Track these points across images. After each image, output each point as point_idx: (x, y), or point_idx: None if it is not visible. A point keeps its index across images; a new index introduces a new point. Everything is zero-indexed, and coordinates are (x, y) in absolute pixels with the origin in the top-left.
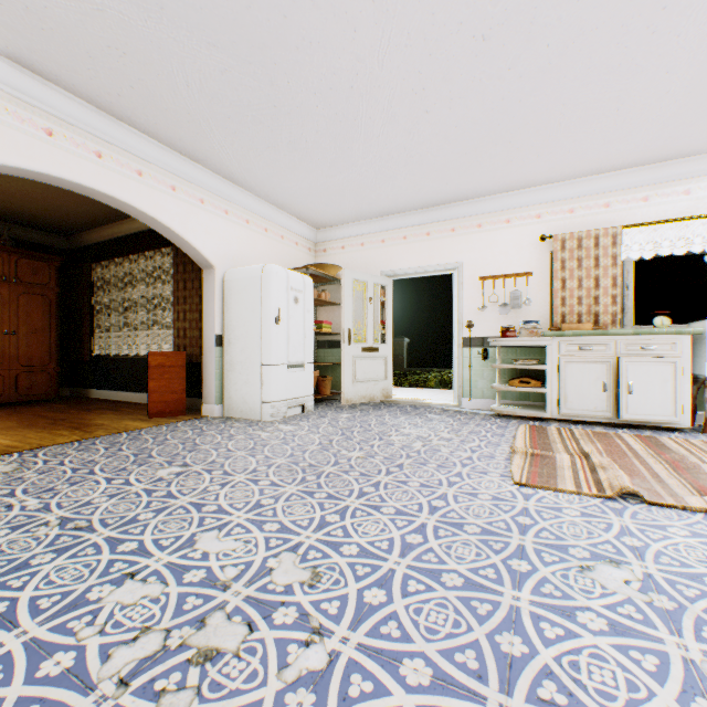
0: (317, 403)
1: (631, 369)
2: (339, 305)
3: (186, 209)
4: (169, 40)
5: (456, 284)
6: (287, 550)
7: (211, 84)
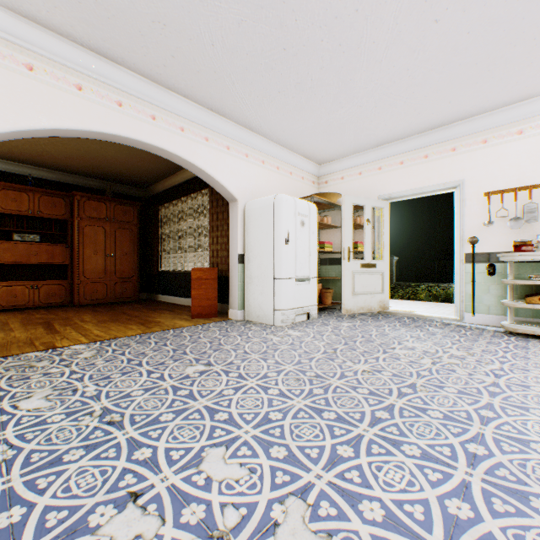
0: (320, 311)
1: None
2: (339, 228)
3: (215, 155)
4: (195, 2)
5: (457, 201)
6: (294, 494)
7: (230, 39)
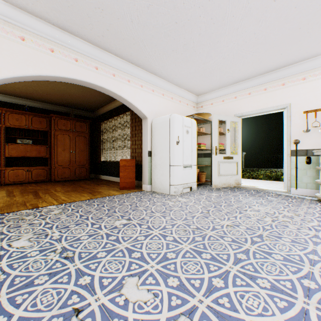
0: (198, 186)
1: None
2: (209, 134)
3: (134, 90)
4: None
5: (285, 117)
6: (184, 315)
7: (143, 17)
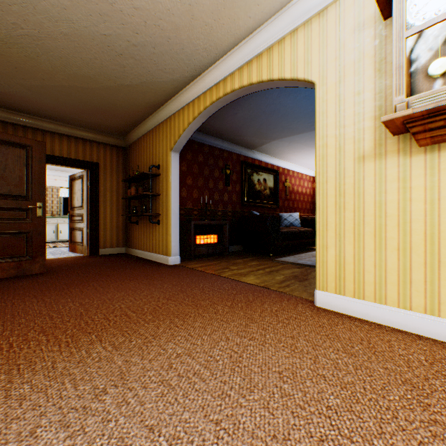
0: None
1: (62, 227)
2: None
3: None
4: None
5: None
6: None
7: None
